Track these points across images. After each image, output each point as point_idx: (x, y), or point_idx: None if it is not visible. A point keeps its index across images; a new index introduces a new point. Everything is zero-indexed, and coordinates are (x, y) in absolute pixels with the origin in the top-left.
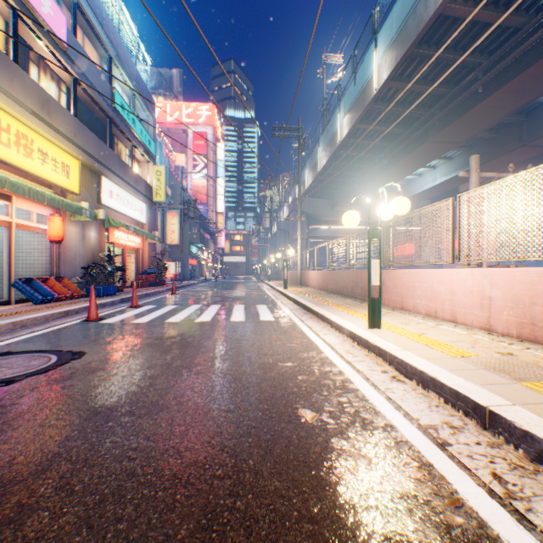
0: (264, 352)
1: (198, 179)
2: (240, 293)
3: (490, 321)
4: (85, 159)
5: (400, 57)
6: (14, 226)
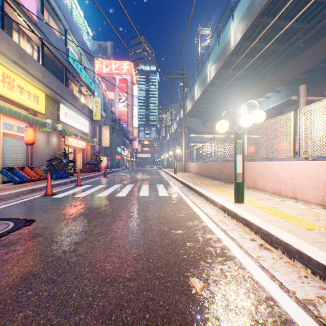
0: (161, 221)
1: (121, 107)
2: (146, 177)
3: (325, 199)
4: (49, 92)
5: (249, 24)
6: (1, 134)
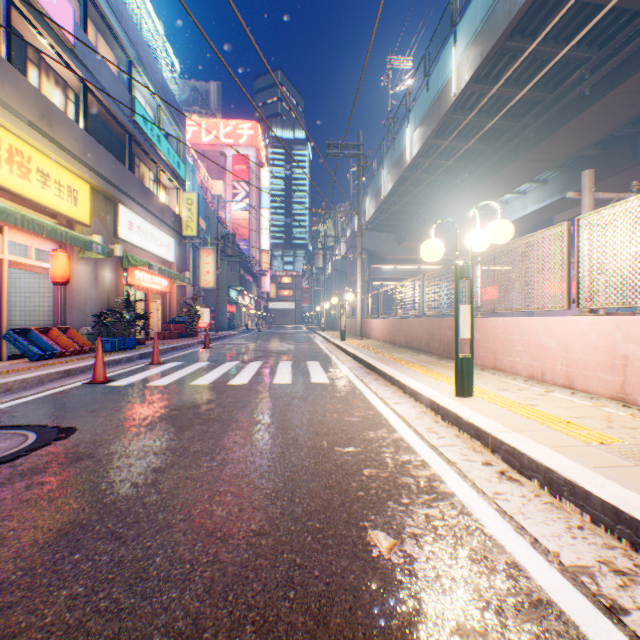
0: (315, 430)
1: (238, 210)
2: (287, 347)
3: (626, 389)
4: (97, 183)
5: (487, 52)
6: (6, 263)
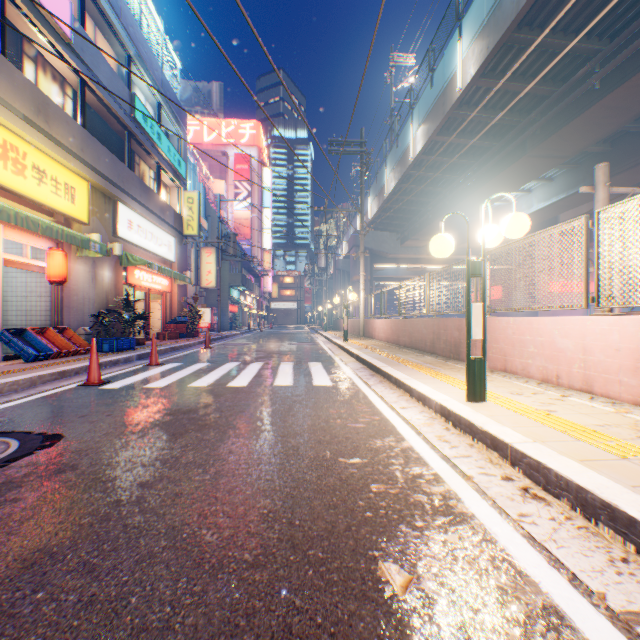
0: (318, 438)
1: (240, 210)
2: (289, 347)
3: None
4: (95, 181)
5: (494, 44)
6: (1, 262)
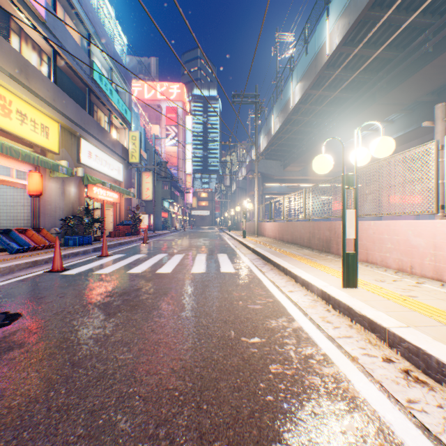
0: (224, 318)
1: (170, 146)
2: (203, 243)
3: None
4: (64, 122)
5: (353, 20)
6: None
